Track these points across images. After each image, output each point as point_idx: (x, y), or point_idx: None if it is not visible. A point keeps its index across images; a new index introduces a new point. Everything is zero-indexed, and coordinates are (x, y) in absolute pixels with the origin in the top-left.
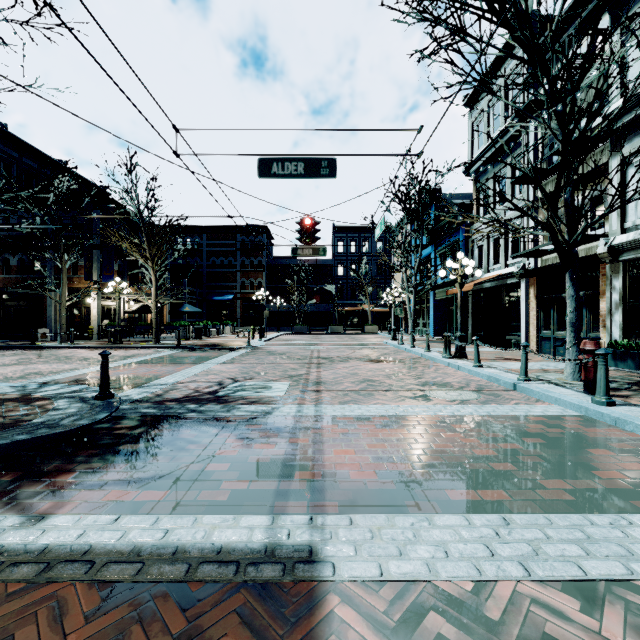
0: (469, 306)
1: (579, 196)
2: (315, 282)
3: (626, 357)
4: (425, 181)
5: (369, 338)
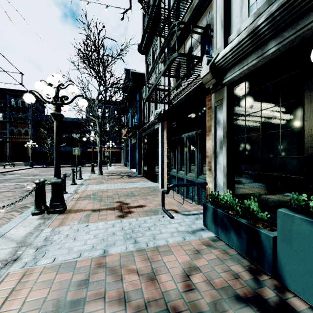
0: (142, 148)
1: (194, 35)
2: (73, 132)
3: (229, 225)
4: (103, 46)
5: (88, 170)
